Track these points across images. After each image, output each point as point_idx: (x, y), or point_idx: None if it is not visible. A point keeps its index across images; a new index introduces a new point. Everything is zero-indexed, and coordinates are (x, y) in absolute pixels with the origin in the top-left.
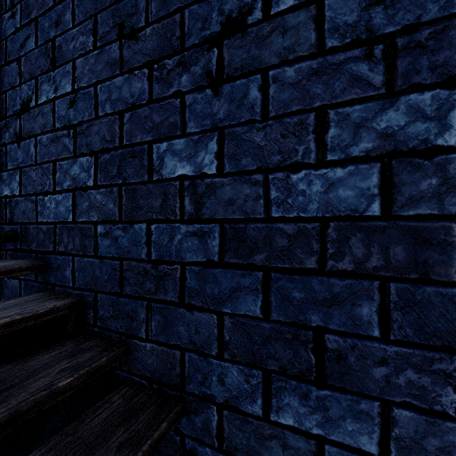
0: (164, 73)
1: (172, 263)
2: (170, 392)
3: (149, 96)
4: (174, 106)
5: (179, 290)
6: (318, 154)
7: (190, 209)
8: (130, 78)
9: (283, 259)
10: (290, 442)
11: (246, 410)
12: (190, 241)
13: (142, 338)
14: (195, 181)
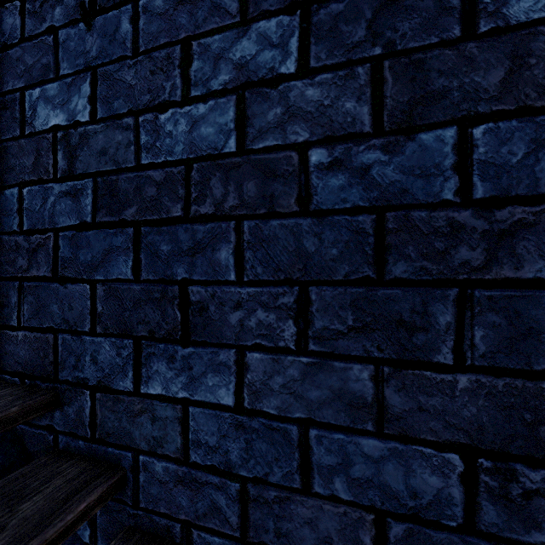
0: (37, 6)
1: (45, 231)
2: (43, 385)
3: (21, 34)
4: (48, 44)
5: (52, 262)
6: (183, 91)
7: (64, 164)
8: (1, 13)
9: (153, 210)
10: (158, 412)
11: (118, 387)
12: (64, 202)
13: (13, 327)
14: (69, 131)
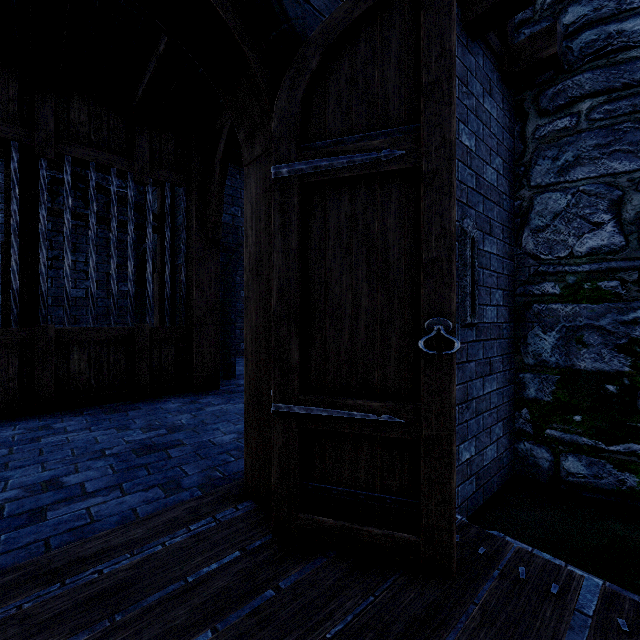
0: None
1: None
2: None
3: None
4: None
5: None
6: (75, 287)
7: None
8: None
9: None
10: None
11: None
12: None
13: None
14: None
